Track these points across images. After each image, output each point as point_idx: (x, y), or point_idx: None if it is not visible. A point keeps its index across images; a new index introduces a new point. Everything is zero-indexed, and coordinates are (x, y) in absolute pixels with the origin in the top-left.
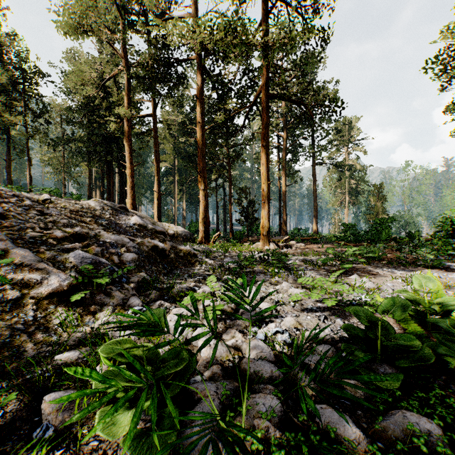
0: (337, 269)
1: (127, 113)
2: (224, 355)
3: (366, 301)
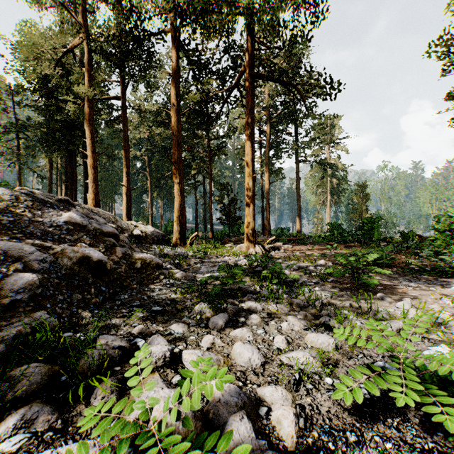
0: (348, 281)
1: (87, 91)
2: None
3: None
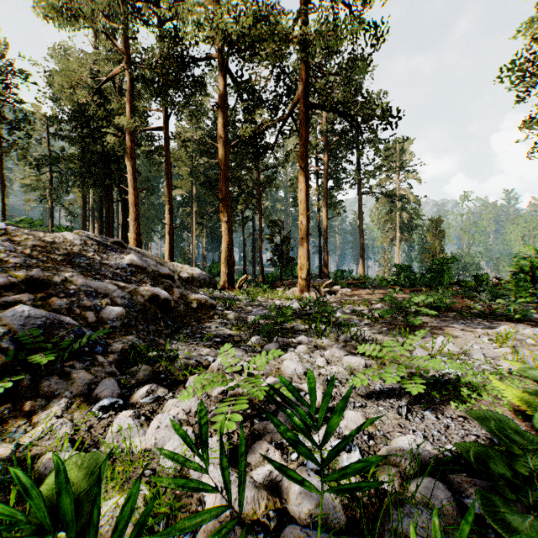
0: (399, 323)
1: (129, 124)
2: (248, 511)
3: (458, 377)
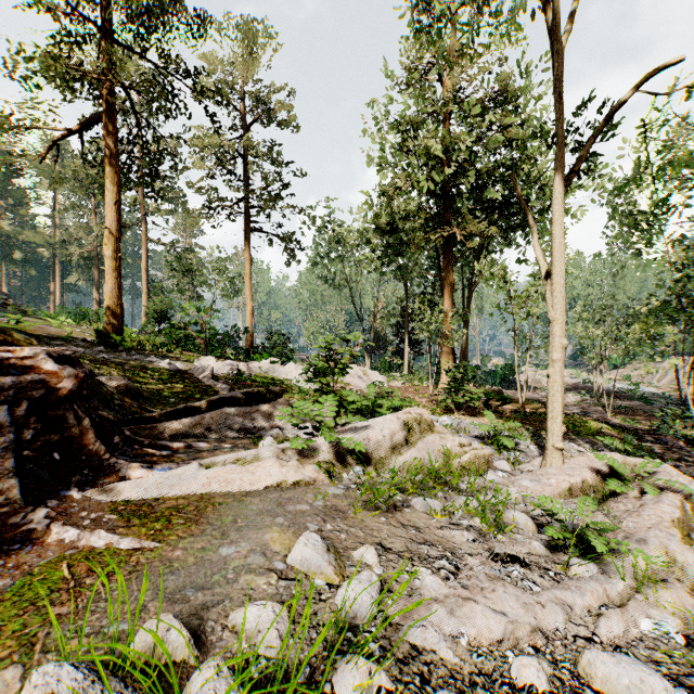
0: None
1: None
2: None
3: None
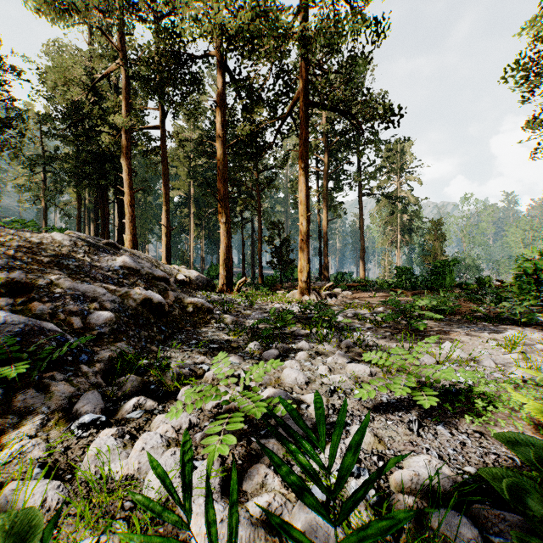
0: (402, 327)
1: (125, 122)
2: None
3: (470, 387)
